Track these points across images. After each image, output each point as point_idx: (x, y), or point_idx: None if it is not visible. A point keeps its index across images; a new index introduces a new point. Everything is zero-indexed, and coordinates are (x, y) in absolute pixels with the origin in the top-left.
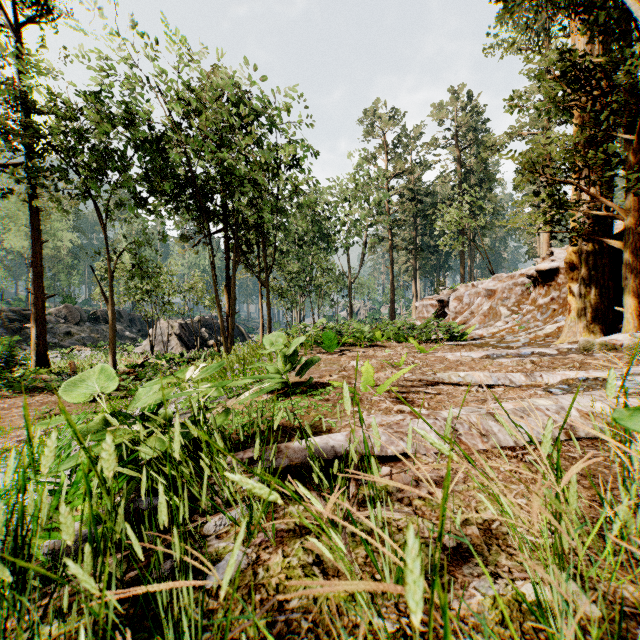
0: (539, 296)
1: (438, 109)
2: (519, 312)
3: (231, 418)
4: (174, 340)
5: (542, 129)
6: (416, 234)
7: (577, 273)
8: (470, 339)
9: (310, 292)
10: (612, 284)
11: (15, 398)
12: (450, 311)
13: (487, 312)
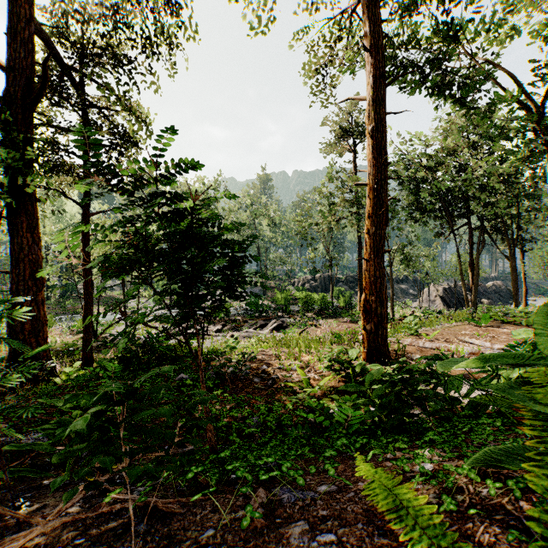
0: None
1: None
2: None
3: (392, 337)
4: (438, 300)
5: None
6: None
7: None
8: None
9: None
10: None
11: (351, 324)
12: None
13: None
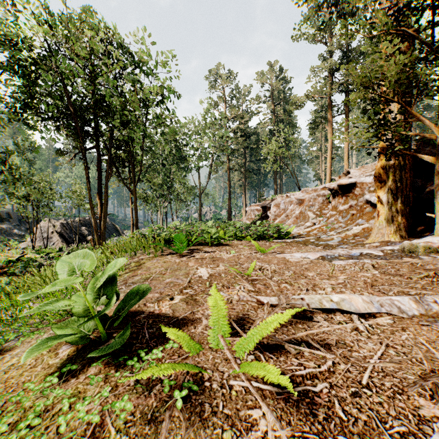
0: (339, 204)
1: (260, 75)
2: (323, 215)
3: None
4: (55, 237)
5: (326, 94)
6: (245, 161)
7: (384, 185)
8: (291, 236)
9: (170, 199)
10: (412, 194)
11: None
12: (271, 214)
13: (298, 215)
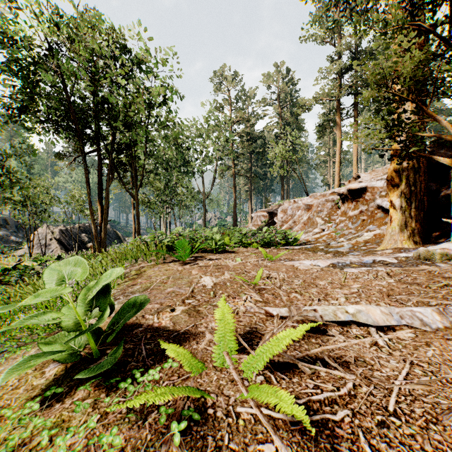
0: (349, 209)
1: (266, 77)
2: (332, 221)
3: None
4: (54, 244)
5: (334, 97)
6: (251, 165)
7: (397, 189)
8: (299, 243)
9: (173, 205)
10: (426, 199)
11: None
12: (278, 220)
13: (306, 221)
